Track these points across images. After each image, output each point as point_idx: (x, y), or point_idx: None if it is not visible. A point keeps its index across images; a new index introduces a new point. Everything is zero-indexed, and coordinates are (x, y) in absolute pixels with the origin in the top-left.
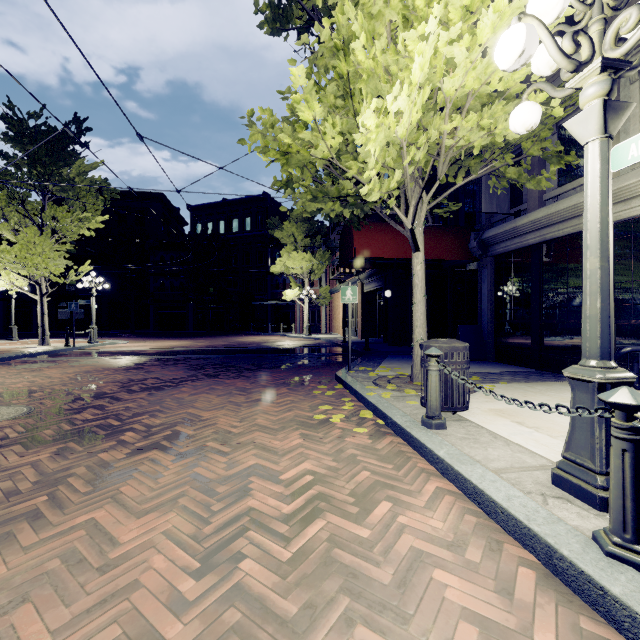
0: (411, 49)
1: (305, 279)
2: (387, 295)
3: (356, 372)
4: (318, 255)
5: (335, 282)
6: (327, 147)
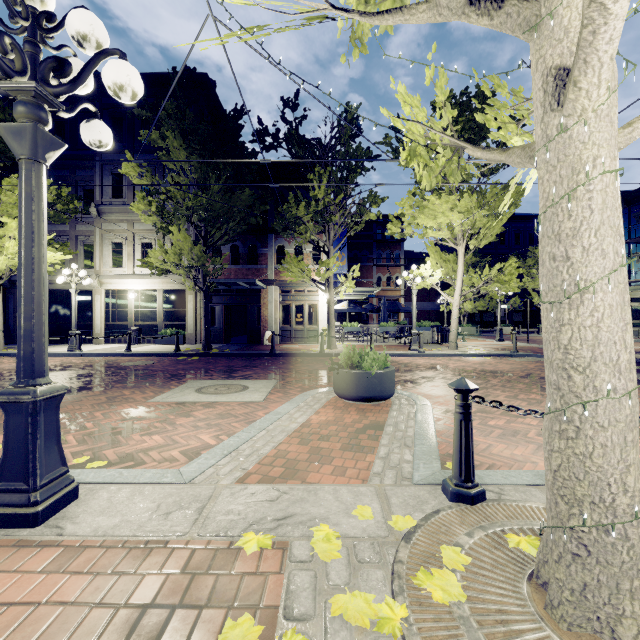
0: None
1: None
2: None
3: None
4: None
5: None
6: None
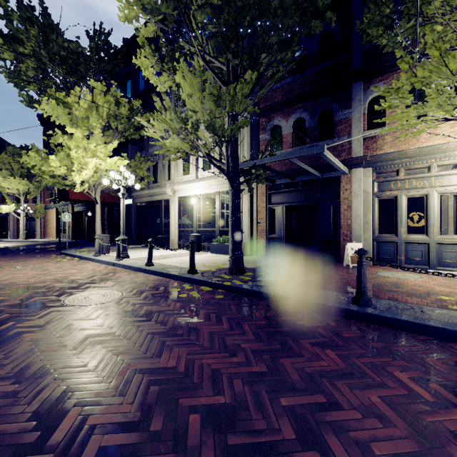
0: (89, 161)
1: (21, 198)
2: (89, 215)
3: (71, 251)
4: (34, 181)
5: (49, 201)
6: (61, 172)
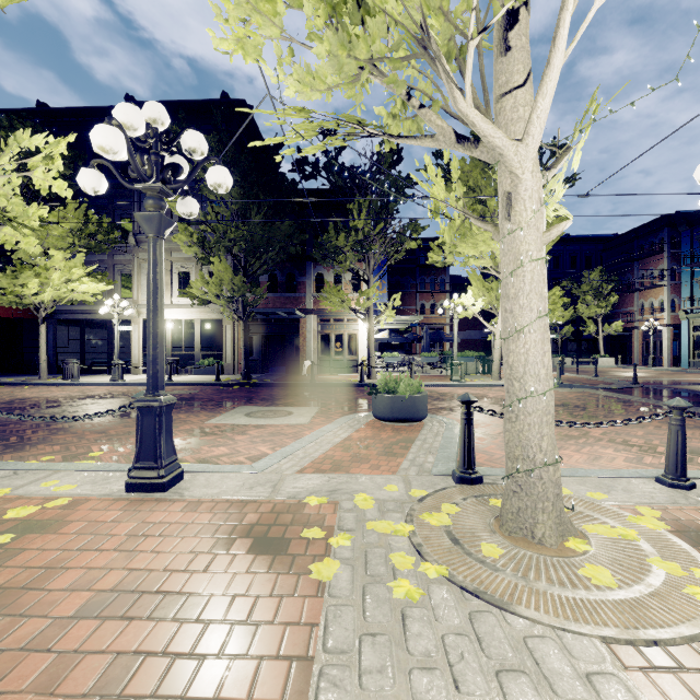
0: (74, 285)
1: None
2: None
3: None
4: None
5: None
6: (30, 292)
